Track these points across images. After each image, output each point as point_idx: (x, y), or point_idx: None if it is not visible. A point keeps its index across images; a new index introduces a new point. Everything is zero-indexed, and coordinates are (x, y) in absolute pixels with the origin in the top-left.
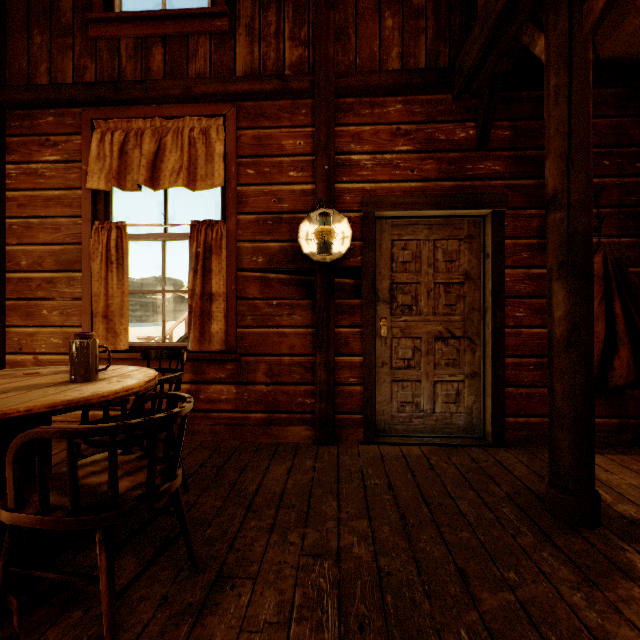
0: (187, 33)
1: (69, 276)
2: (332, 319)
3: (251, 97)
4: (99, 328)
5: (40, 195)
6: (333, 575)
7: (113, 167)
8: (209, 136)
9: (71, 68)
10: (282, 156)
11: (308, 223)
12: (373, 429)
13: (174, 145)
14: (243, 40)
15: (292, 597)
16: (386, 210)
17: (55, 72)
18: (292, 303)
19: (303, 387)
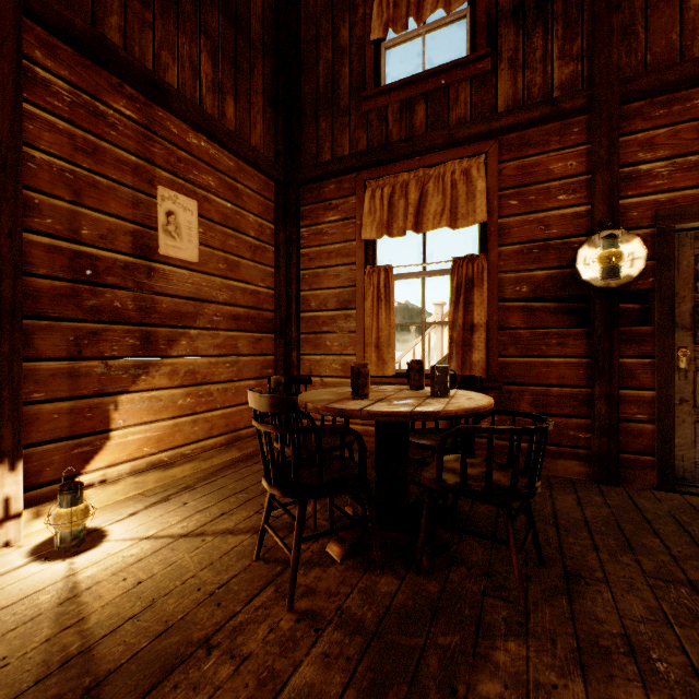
0: (448, 84)
1: (346, 313)
2: (615, 348)
3: (515, 129)
4: (371, 356)
5: (324, 249)
6: (697, 600)
7: (384, 219)
8: (470, 175)
9: (347, 142)
10: (549, 181)
11: (586, 247)
12: (671, 475)
13: (435, 190)
14: (505, 74)
15: (659, 606)
16: (691, 221)
17: (335, 148)
18: (561, 332)
19: (575, 420)
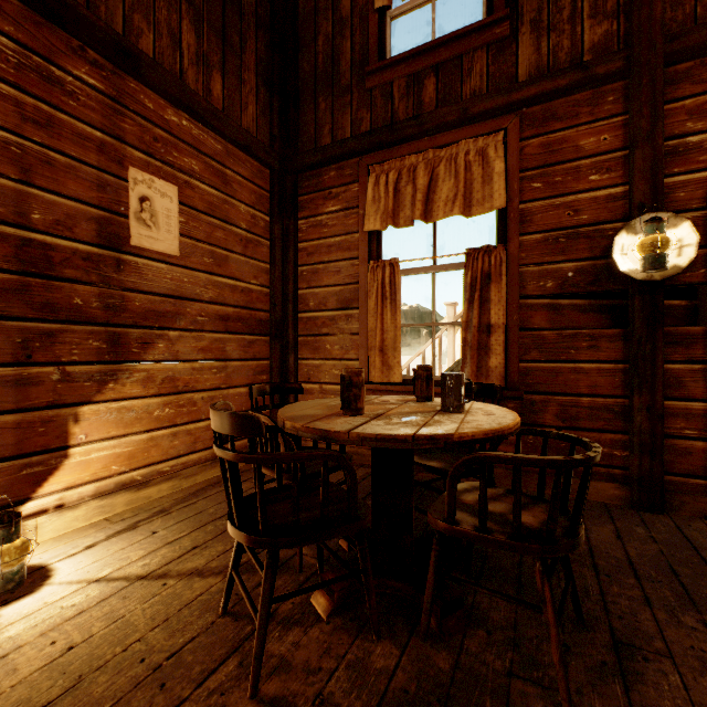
0: (461, 53)
1: (347, 313)
2: (659, 352)
3: (539, 100)
4: (375, 361)
5: (324, 243)
6: None
7: (389, 207)
8: (486, 156)
9: (349, 123)
10: (579, 159)
11: (624, 234)
12: None
13: (447, 173)
14: (527, 39)
15: None
16: None
17: (336, 131)
18: (593, 333)
19: (609, 435)
